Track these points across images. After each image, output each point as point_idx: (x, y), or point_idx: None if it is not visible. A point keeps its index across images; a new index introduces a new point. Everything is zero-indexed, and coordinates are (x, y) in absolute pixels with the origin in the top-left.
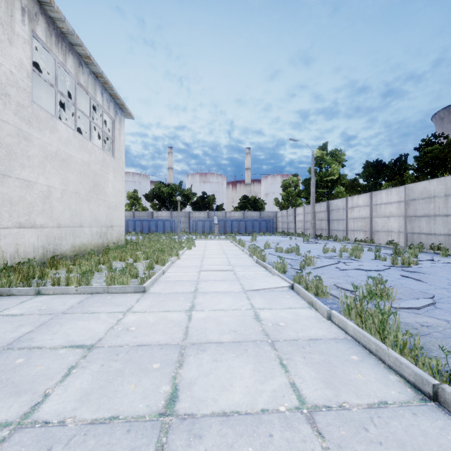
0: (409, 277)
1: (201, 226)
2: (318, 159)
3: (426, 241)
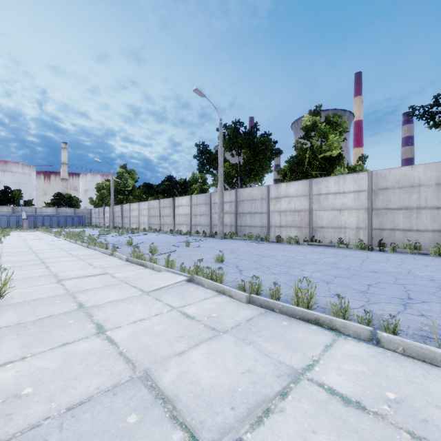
0: (114, 236)
1: (5, 221)
2: (119, 175)
3: (154, 227)
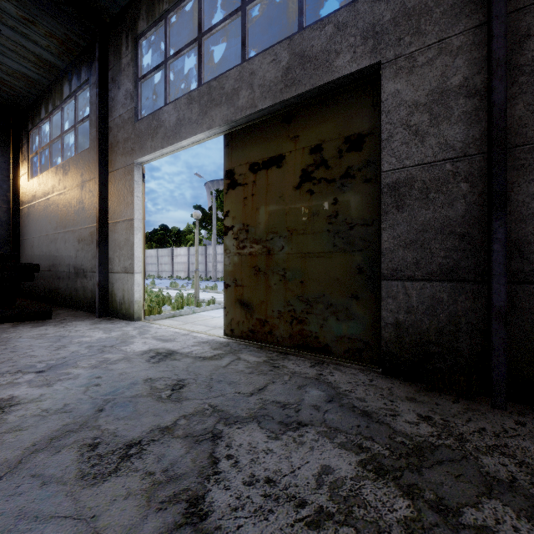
0: None
1: None
2: None
3: (151, 274)
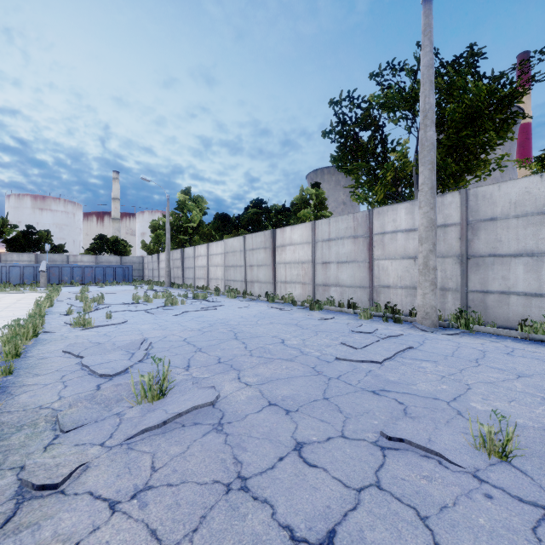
0: (149, 312)
1: (17, 274)
2: (179, 203)
3: (233, 286)
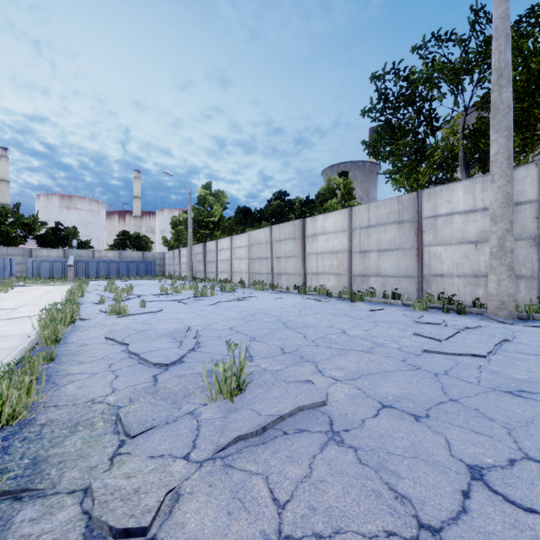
0: (182, 302)
1: (47, 269)
2: (201, 198)
3: (259, 279)
